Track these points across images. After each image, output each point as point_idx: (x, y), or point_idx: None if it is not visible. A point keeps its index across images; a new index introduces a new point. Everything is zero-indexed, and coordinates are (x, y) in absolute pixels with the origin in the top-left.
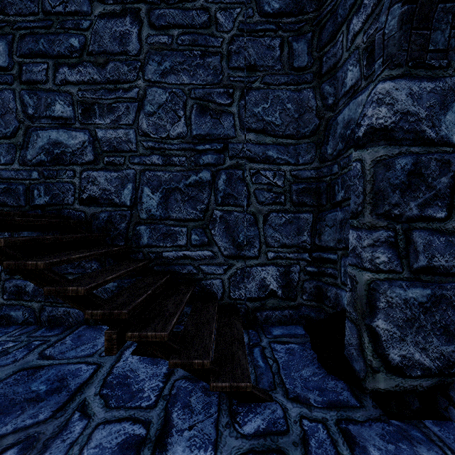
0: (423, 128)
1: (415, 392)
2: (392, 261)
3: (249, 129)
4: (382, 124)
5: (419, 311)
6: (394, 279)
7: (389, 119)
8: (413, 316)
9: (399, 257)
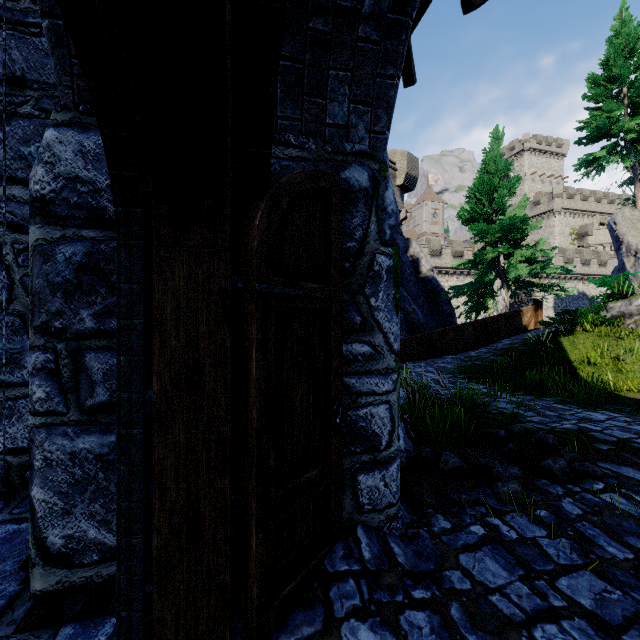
0: (103, 203)
1: (90, 586)
2: (52, 398)
3: (13, 179)
4: (38, 191)
5: (97, 467)
6: (56, 424)
7: (47, 185)
8: (86, 475)
9: (62, 390)
